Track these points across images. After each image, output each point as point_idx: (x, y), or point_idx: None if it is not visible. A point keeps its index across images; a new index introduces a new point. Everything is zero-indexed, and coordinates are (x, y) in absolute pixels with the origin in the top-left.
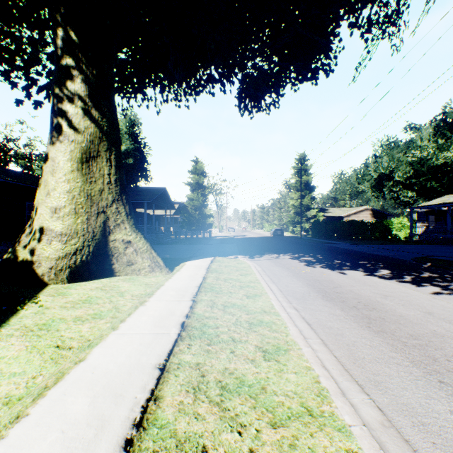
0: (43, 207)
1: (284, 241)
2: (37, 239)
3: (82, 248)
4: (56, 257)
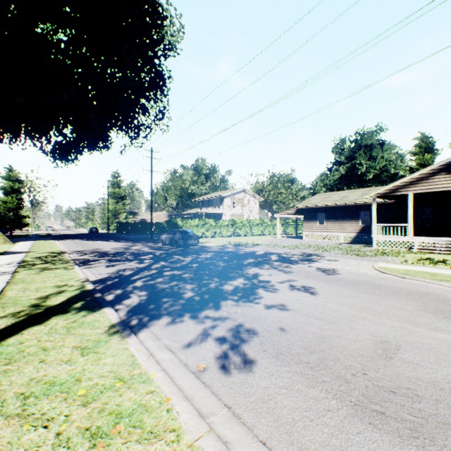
0: None
1: (94, 235)
2: None
3: None
4: None
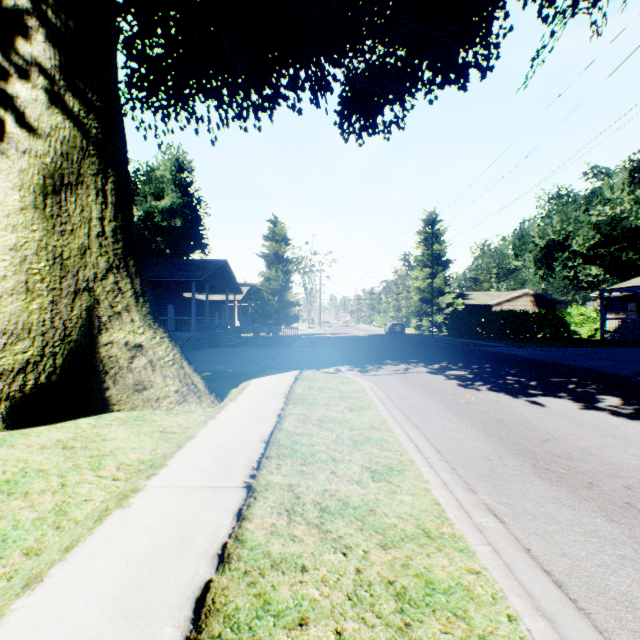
0: None
1: (408, 341)
2: None
3: (39, 360)
4: None
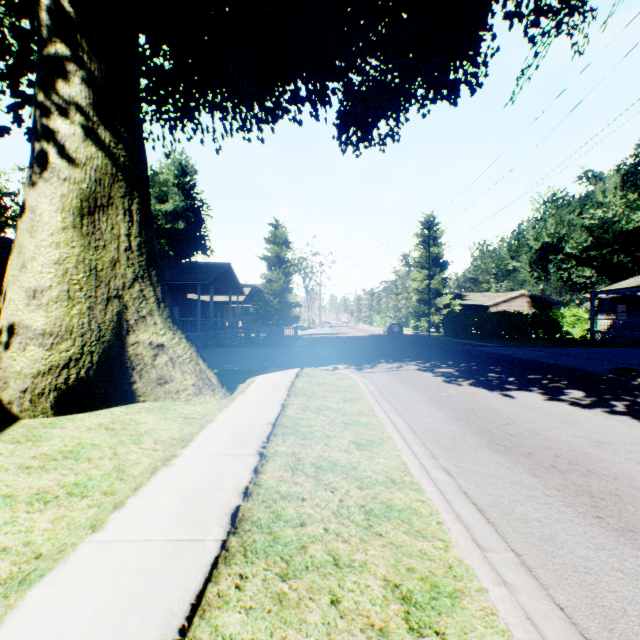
0: (15, 289)
1: (405, 341)
2: (4, 342)
3: (79, 357)
4: (33, 373)
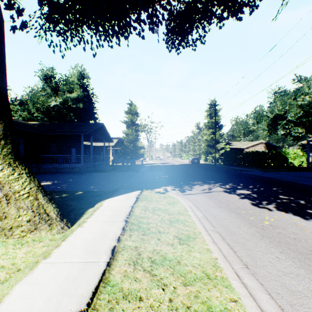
0: None
1: (203, 168)
2: None
3: None
4: None
